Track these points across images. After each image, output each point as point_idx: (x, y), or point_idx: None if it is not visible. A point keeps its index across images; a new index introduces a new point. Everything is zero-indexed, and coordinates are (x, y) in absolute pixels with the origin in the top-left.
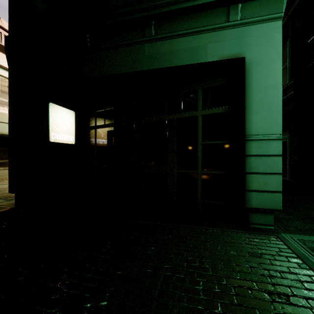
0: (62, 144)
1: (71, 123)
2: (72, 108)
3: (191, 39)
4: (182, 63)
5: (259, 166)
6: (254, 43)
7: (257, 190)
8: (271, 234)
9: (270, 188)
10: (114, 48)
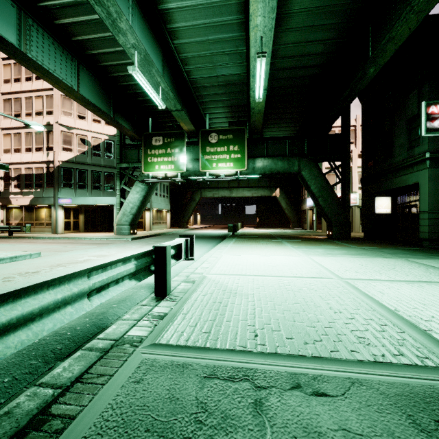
0: (382, 214)
1: (388, 203)
2: (389, 195)
3: (405, 176)
4: (402, 185)
5: (422, 223)
6: (420, 178)
7: (421, 232)
8: (424, 248)
9: (425, 231)
10: (386, 180)
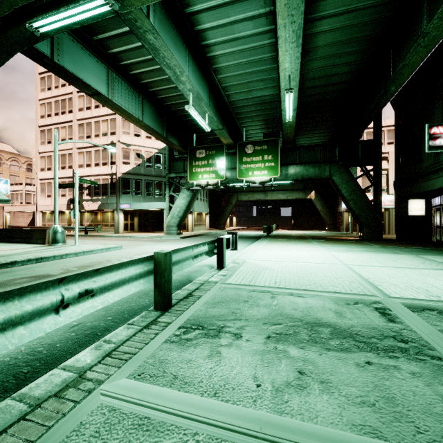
0: (415, 216)
1: (422, 205)
2: (423, 198)
3: (432, 181)
4: (430, 189)
5: None
6: None
7: None
8: None
9: None
10: (416, 184)
